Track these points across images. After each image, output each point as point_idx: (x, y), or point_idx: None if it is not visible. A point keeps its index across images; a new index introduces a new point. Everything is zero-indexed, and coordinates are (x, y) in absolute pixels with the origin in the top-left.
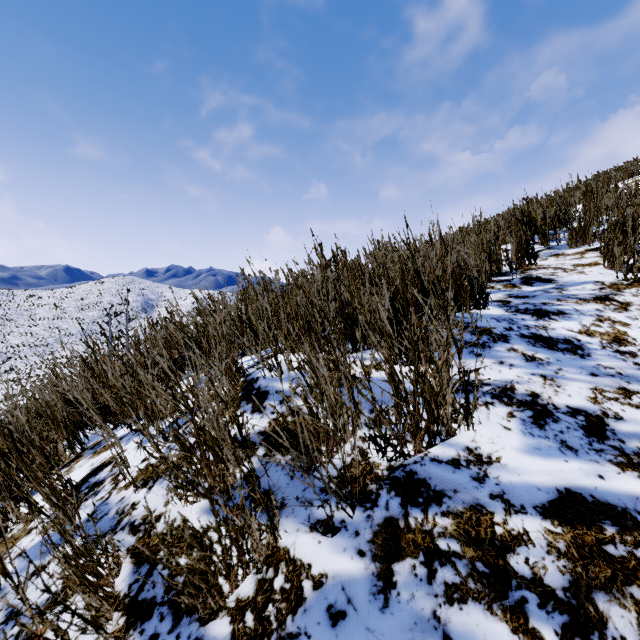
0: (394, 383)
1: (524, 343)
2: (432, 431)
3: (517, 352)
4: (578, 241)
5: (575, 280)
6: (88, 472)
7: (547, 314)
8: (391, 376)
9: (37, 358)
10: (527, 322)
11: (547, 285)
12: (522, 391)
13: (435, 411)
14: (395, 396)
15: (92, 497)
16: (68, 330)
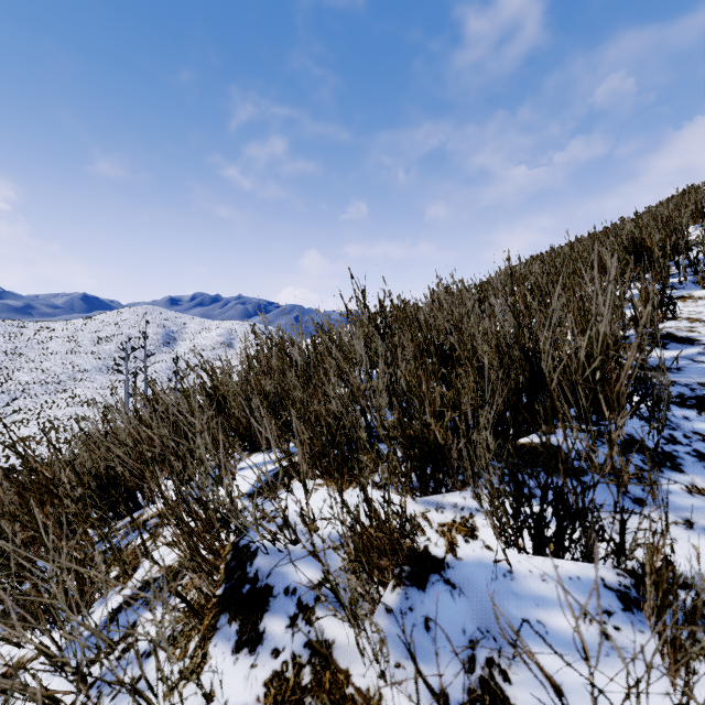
0: None
1: None
2: None
3: None
4: None
5: None
6: None
7: None
8: None
9: (48, 397)
10: (696, 425)
11: (690, 348)
12: None
13: None
14: None
15: None
16: (82, 366)
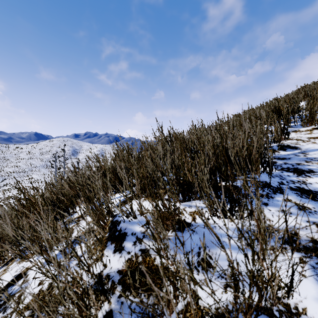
0: (233, 281)
1: (294, 194)
2: (260, 306)
3: (291, 202)
4: (306, 123)
5: (312, 147)
6: (11, 278)
7: (303, 172)
8: (231, 276)
9: (20, 178)
10: (291, 178)
11: (295, 150)
12: (304, 237)
13: (264, 292)
14: (233, 291)
15: (1, 313)
16: (35, 164)
